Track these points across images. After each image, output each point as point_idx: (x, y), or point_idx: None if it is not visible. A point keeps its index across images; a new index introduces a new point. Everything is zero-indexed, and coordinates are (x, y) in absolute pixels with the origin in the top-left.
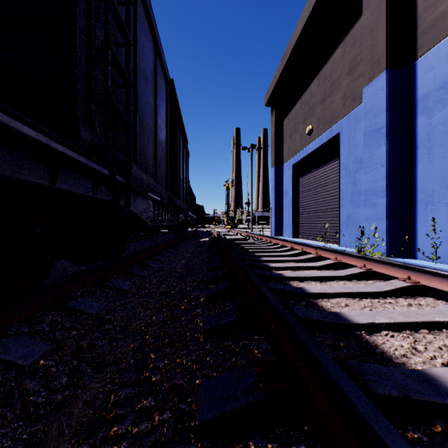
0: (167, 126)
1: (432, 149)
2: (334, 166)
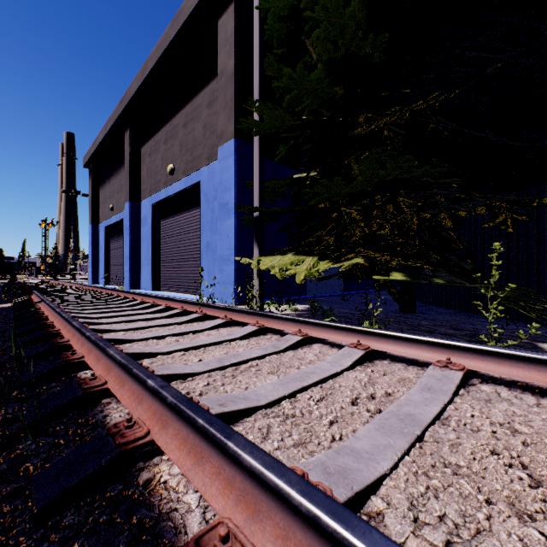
0: None
1: (144, 242)
2: None
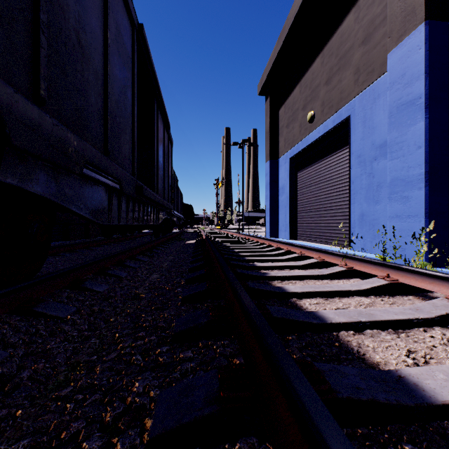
0: (134, 87)
1: None
2: (341, 157)
